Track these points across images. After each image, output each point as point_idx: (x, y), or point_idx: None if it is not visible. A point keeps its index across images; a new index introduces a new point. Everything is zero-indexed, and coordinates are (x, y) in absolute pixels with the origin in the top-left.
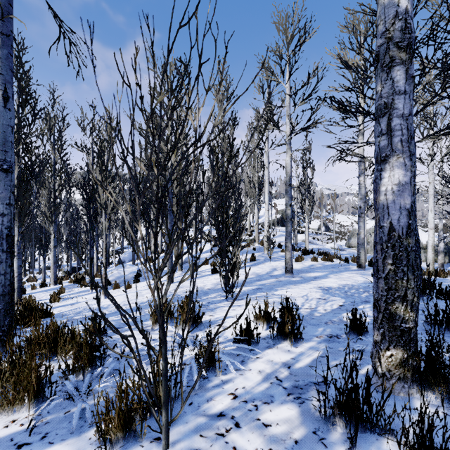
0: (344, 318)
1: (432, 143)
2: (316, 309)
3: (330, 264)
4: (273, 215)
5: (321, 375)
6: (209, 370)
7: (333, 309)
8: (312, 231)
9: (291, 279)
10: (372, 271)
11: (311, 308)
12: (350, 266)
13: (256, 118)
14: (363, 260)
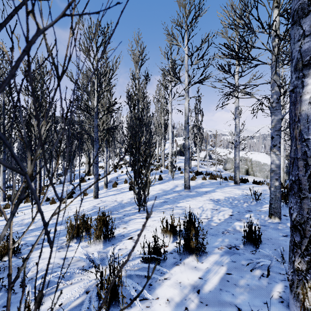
0: (237, 227)
1: (283, 97)
2: (212, 218)
3: (215, 182)
4: (174, 148)
5: (234, 302)
6: (112, 303)
7: (226, 219)
8: (200, 159)
9: (189, 193)
10: (244, 186)
11: (207, 218)
12: (229, 182)
13: (162, 77)
14: (238, 178)
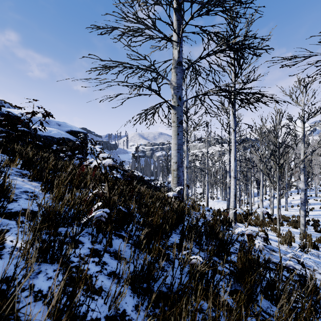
0: None
1: None
2: None
3: None
4: None
5: None
6: None
7: None
8: None
9: None
10: None
11: None
12: None
13: None
14: None
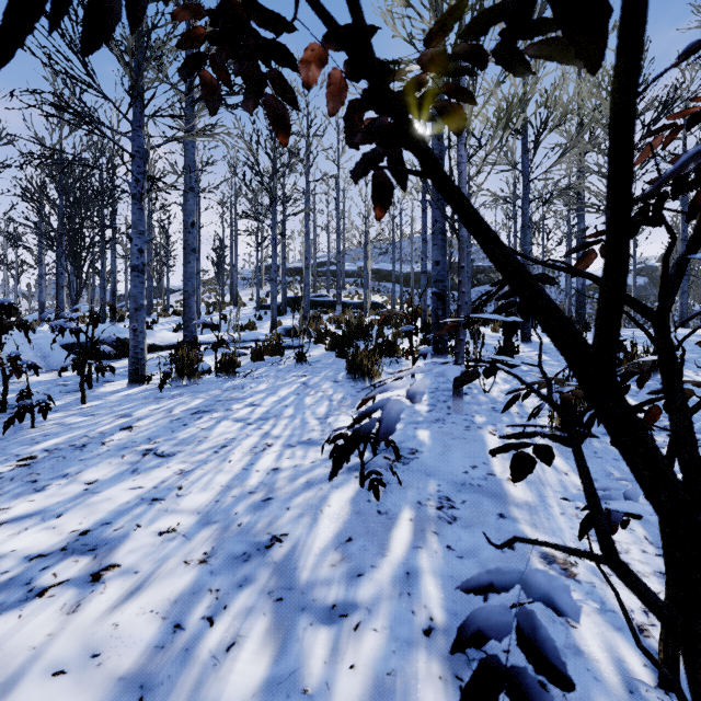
0: None
1: None
2: None
3: None
4: None
5: None
6: None
7: None
8: None
9: None
10: None
11: None
12: None
13: None
14: None
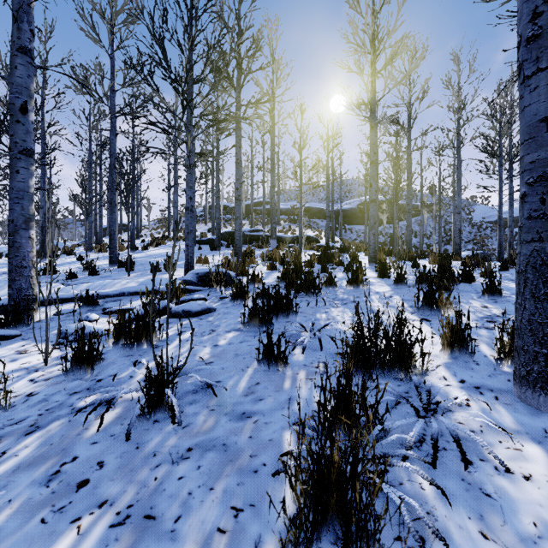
0: None
1: None
2: None
3: None
4: None
5: None
6: None
7: None
8: None
9: None
10: None
11: None
12: None
13: None
14: None
